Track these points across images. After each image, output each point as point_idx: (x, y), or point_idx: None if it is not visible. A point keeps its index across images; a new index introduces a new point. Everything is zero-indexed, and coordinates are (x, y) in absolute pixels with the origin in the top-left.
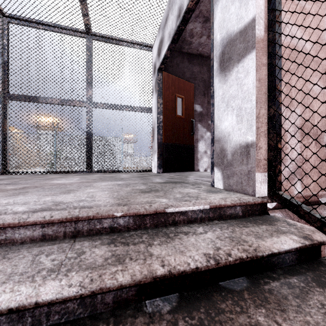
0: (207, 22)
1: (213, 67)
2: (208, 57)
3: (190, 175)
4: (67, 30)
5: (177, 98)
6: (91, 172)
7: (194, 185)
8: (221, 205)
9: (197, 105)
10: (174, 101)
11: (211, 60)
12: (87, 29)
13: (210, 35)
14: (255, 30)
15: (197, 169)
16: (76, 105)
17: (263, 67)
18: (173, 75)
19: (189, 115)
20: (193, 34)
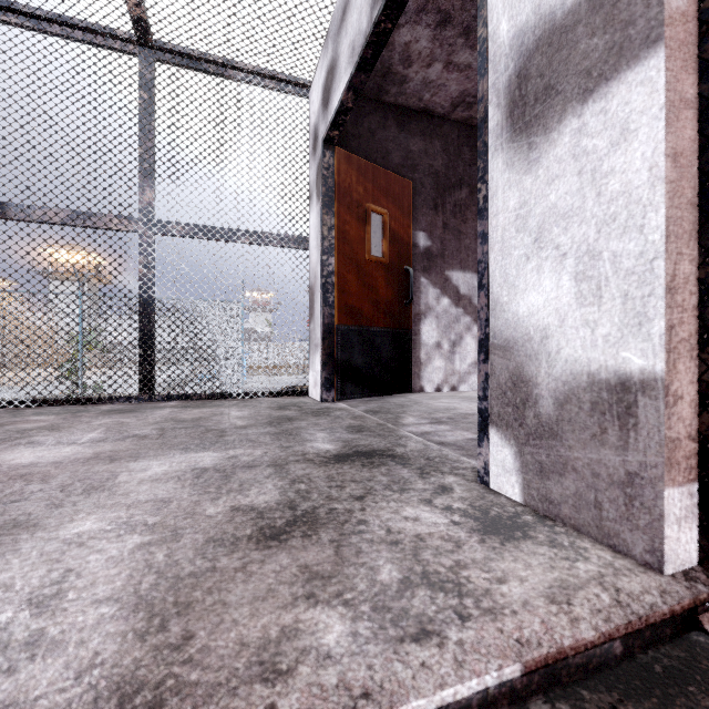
0: (445, 27)
1: (487, 123)
2: (444, 118)
3: (406, 414)
4: (86, 32)
5: (370, 215)
6: (153, 399)
7: (427, 477)
8: (565, 650)
9: (420, 231)
10: (364, 222)
11: (479, 102)
12: (141, 31)
13: (452, 61)
14: None
15: (420, 388)
16: (110, 228)
17: (685, 111)
18: (362, 157)
19: (399, 256)
20: (410, 58)
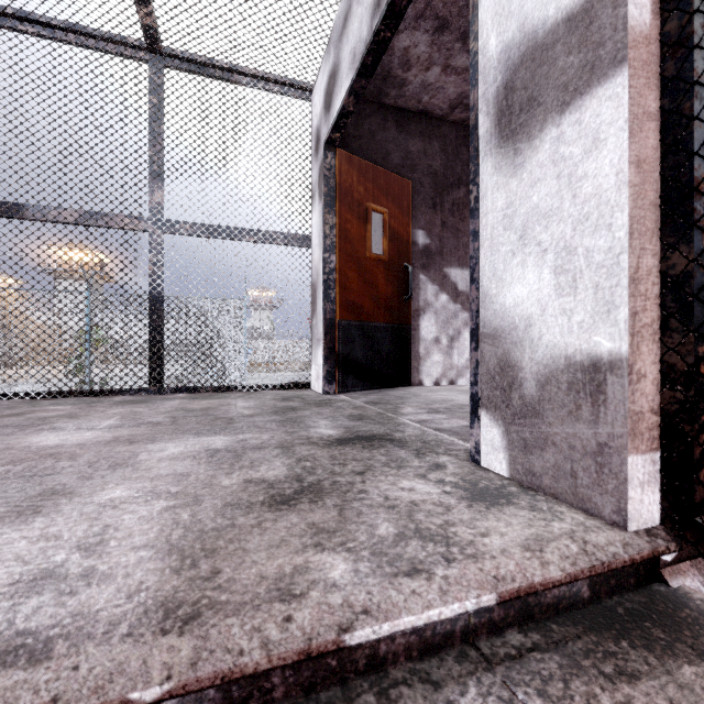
0: (443, 32)
1: (477, 130)
2: (442, 119)
3: (405, 405)
4: (99, 40)
5: (370, 213)
6: (162, 392)
7: (422, 456)
8: (535, 585)
9: (419, 230)
10: (364, 221)
11: (471, 110)
12: (151, 39)
13: (450, 65)
14: (626, 6)
15: (419, 381)
16: (121, 227)
17: (647, 123)
18: (363, 158)
19: (399, 254)
20: (409, 62)
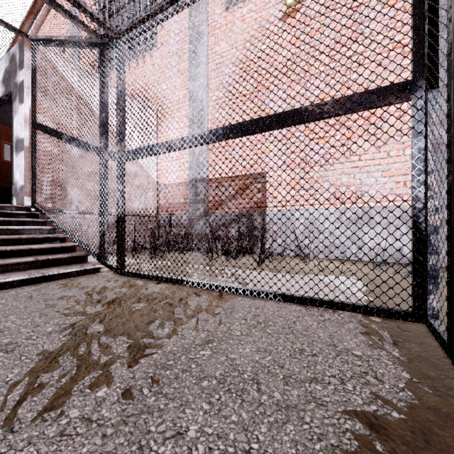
0: None
1: (13, 147)
2: None
3: None
4: None
5: (4, 144)
6: None
7: None
8: (3, 205)
9: None
10: (0, 147)
11: (12, 143)
12: None
13: None
14: (24, 143)
15: None
16: None
17: (29, 157)
18: (1, 120)
19: None
20: None
